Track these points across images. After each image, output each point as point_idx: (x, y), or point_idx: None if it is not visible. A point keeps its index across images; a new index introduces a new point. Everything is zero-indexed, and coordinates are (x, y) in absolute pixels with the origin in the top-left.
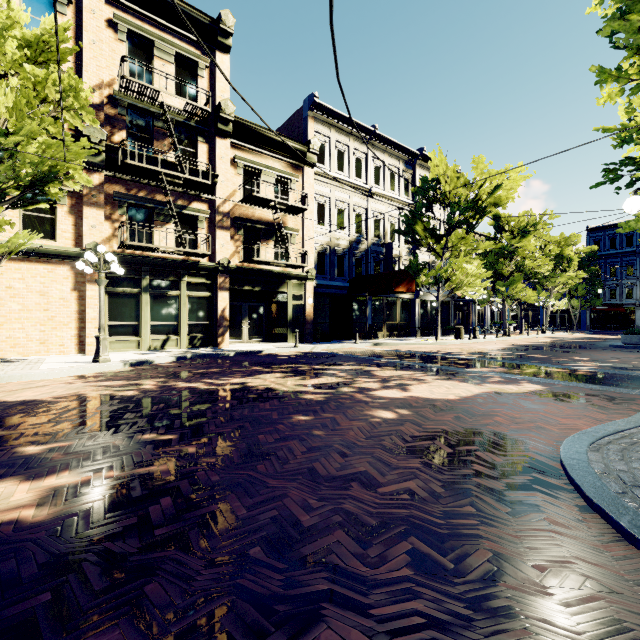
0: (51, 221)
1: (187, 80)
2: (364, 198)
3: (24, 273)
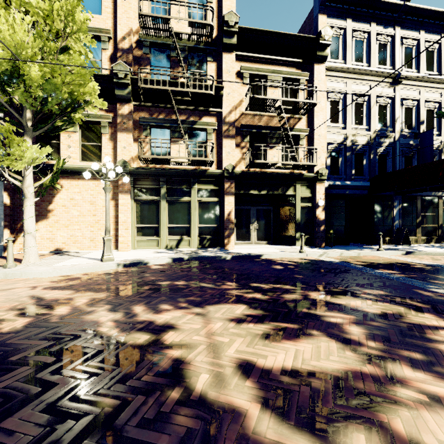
0: (99, 147)
1: (198, 10)
2: (390, 86)
3: (81, 188)
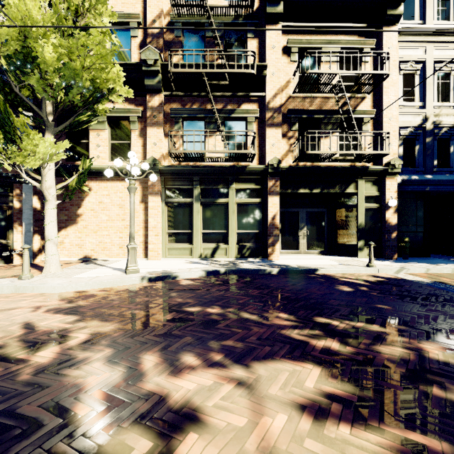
0: (128, 146)
1: None
2: None
3: (109, 190)
